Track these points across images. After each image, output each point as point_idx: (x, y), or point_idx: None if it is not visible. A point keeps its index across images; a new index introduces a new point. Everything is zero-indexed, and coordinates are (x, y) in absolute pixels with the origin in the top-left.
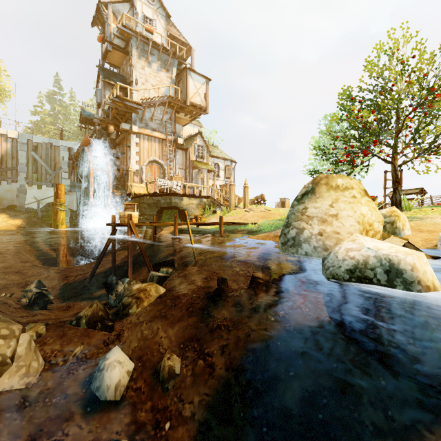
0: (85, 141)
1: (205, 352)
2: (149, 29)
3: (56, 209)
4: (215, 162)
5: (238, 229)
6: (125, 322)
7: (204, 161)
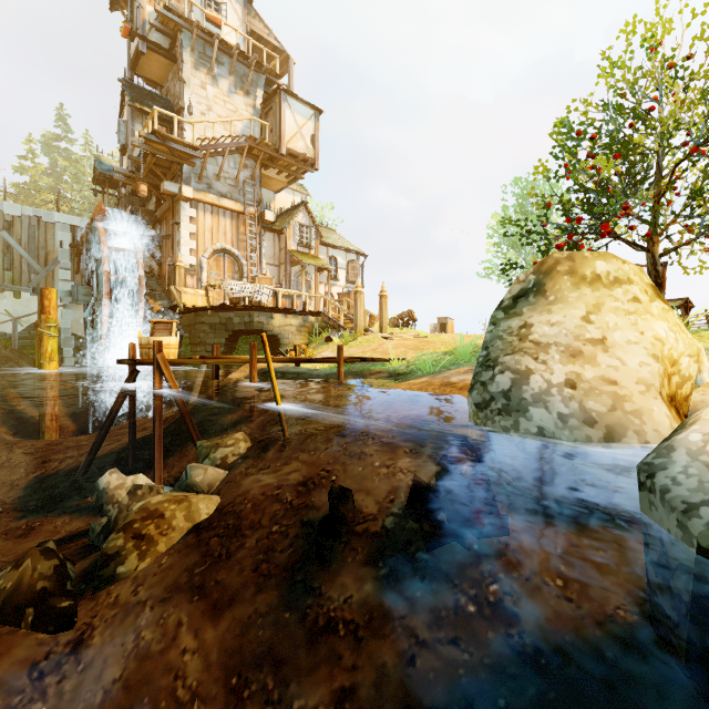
0: (98, 212)
1: None
2: (215, 20)
3: (39, 333)
4: (330, 256)
5: (371, 369)
6: (102, 600)
7: (312, 252)
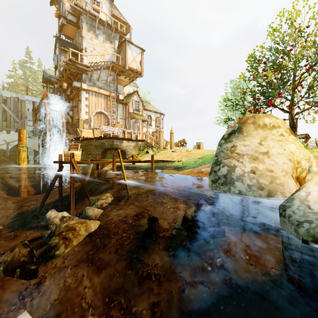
0: (44, 95)
1: (133, 311)
2: (97, 9)
3: (18, 149)
4: (148, 115)
5: (166, 165)
6: (49, 266)
7: (140, 113)
